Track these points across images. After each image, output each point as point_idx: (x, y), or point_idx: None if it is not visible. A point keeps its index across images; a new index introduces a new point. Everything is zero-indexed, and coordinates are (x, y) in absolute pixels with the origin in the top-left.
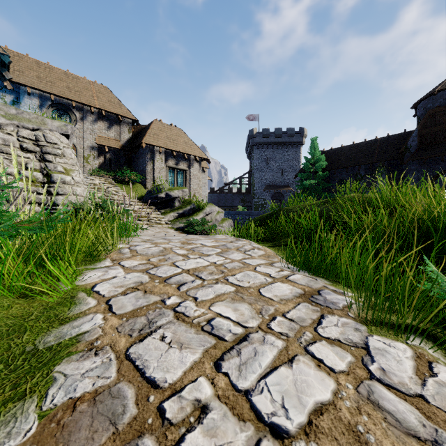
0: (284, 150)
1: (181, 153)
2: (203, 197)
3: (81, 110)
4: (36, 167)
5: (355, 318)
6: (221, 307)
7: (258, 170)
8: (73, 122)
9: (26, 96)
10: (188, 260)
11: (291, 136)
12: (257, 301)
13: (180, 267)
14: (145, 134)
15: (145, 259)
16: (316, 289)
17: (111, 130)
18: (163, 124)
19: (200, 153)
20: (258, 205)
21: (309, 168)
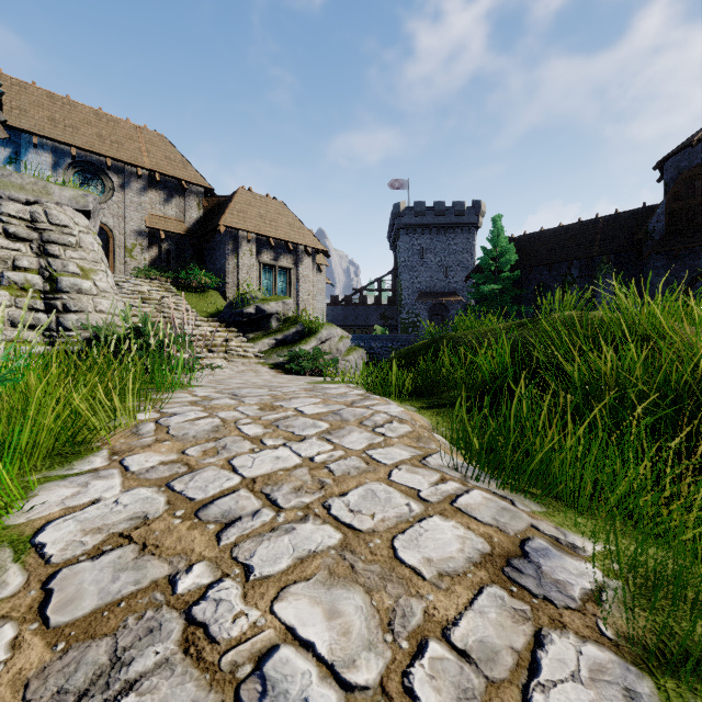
0: (449, 236)
1: (283, 242)
2: (319, 312)
3: (121, 172)
4: (32, 266)
5: (619, 646)
6: (299, 604)
7: (408, 268)
8: (108, 191)
9: (30, 150)
10: (260, 451)
11: (460, 215)
12: (385, 580)
13: (238, 473)
14: (225, 210)
15: (176, 450)
16: (517, 537)
17: (169, 205)
18: (254, 195)
19: (313, 242)
20: (408, 325)
21: (489, 265)
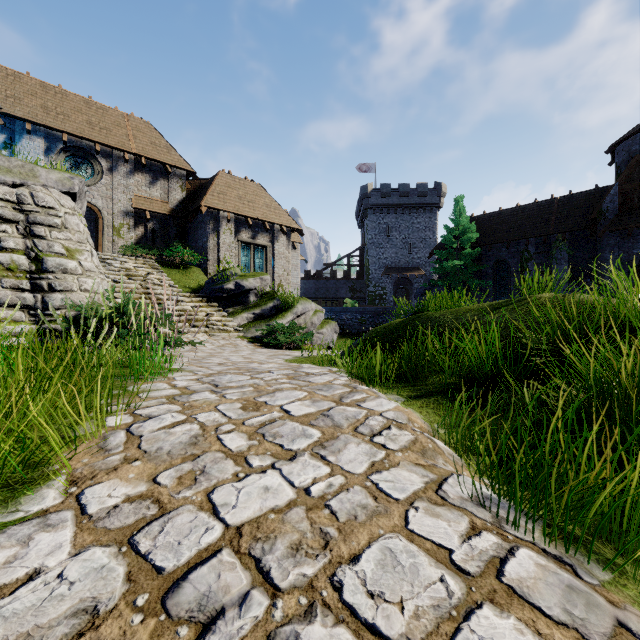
0: (413, 215)
1: (260, 221)
2: (294, 286)
3: (109, 157)
4: (18, 247)
5: None
6: None
7: (375, 245)
8: (97, 174)
9: (24, 135)
10: (246, 478)
11: (423, 196)
12: None
13: (220, 517)
14: (206, 192)
15: (147, 476)
16: None
17: (155, 187)
18: (233, 177)
19: (288, 221)
20: (375, 297)
21: (452, 242)
